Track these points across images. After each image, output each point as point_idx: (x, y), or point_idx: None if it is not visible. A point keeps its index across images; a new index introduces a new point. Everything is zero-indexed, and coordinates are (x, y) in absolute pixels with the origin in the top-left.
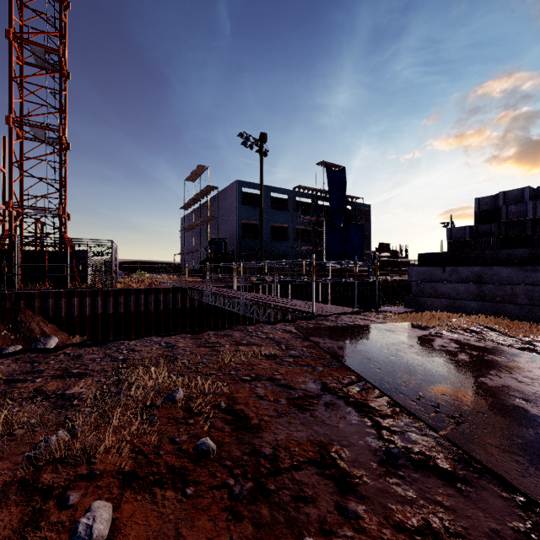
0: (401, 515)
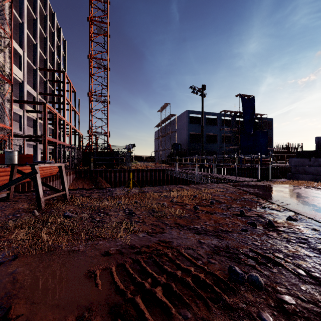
0: (263, 212)
